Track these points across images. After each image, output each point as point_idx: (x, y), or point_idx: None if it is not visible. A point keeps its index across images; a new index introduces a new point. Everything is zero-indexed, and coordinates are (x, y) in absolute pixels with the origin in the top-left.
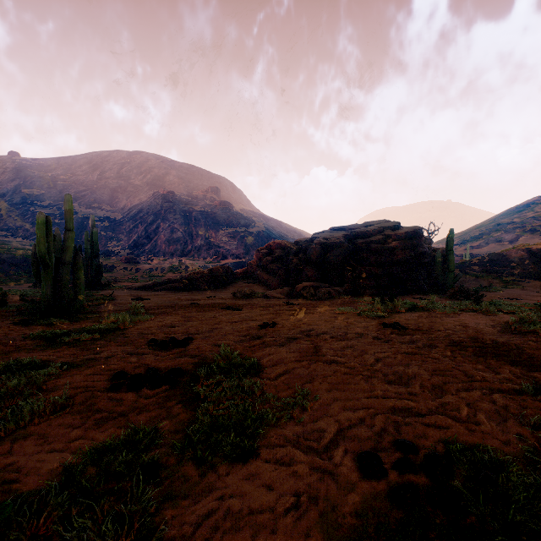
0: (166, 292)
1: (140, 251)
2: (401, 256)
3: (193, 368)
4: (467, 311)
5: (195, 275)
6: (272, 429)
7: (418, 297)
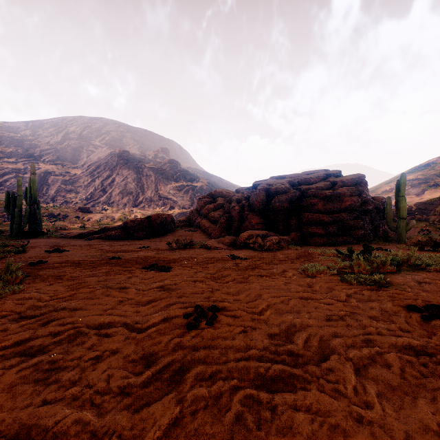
0: (99, 241)
1: (96, 202)
2: (350, 203)
3: None
4: None
5: (132, 222)
6: None
7: (377, 247)
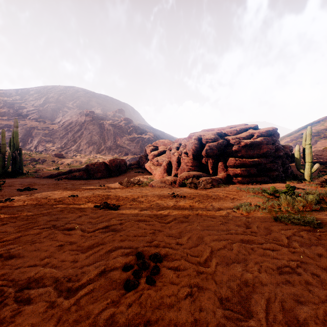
0: (65, 180)
1: (68, 150)
2: (266, 150)
3: None
4: None
5: (92, 165)
6: None
7: None
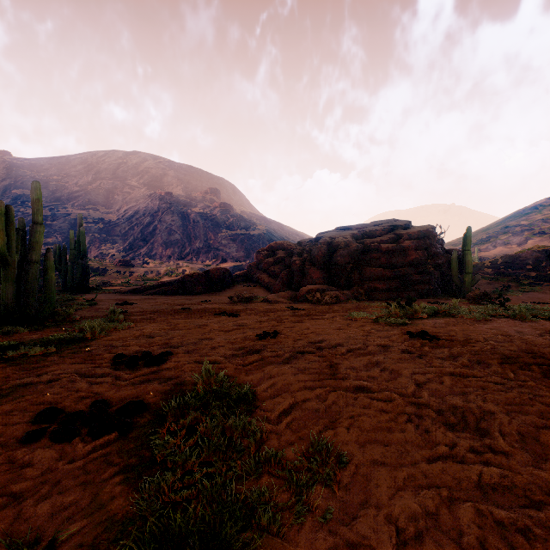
0: (157, 296)
1: (136, 254)
2: (414, 257)
3: (162, 399)
4: (497, 317)
5: (190, 277)
6: (273, 548)
7: (434, 302)
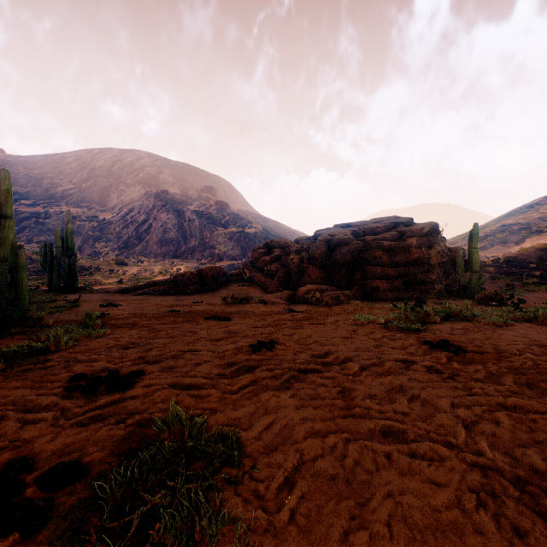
0: (147, 296)
1: (130, 252)
2: (418, 255)
3: (111, 454)
4: (517, 321)
5: (182, 276)
6: None
7: (441, 303)
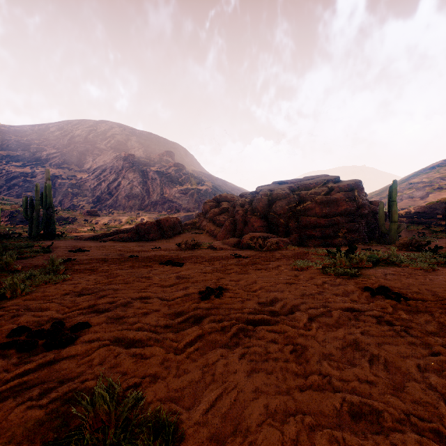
0: (112, 242)
1: (103, 205)
2: (345, 207)
3: None
4: (441, 266)
5: (143, 225)
6: None
7: (367, 248)
